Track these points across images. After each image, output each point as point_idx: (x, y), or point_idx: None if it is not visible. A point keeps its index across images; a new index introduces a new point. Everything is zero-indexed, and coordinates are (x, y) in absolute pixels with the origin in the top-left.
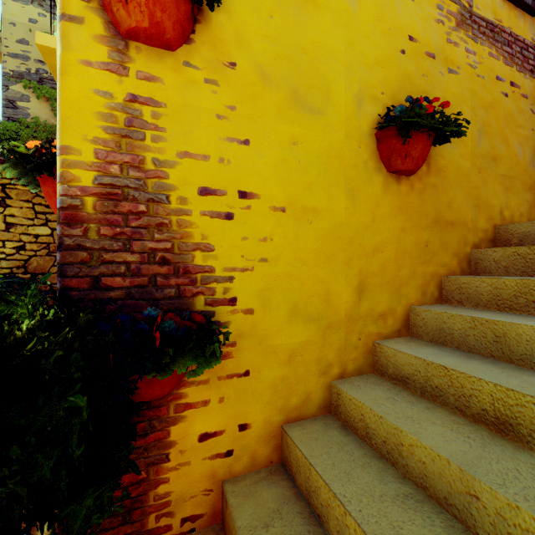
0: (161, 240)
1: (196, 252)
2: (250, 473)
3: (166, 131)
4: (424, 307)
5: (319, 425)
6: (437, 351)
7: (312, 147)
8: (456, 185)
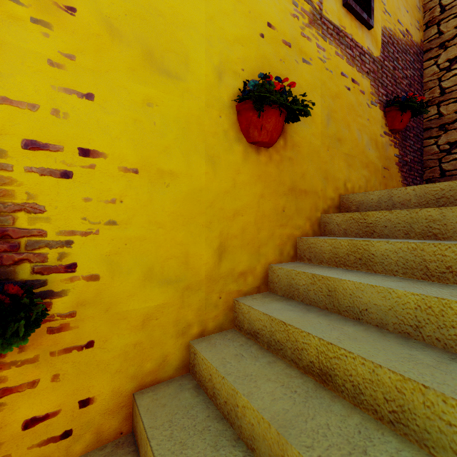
0: None
1: (18, 214)
2: (93, 451)
3: None
4: (280, 265)
5: (174, 387)
6: (284, 306)
7: (169, 111)
8: (308, 159)
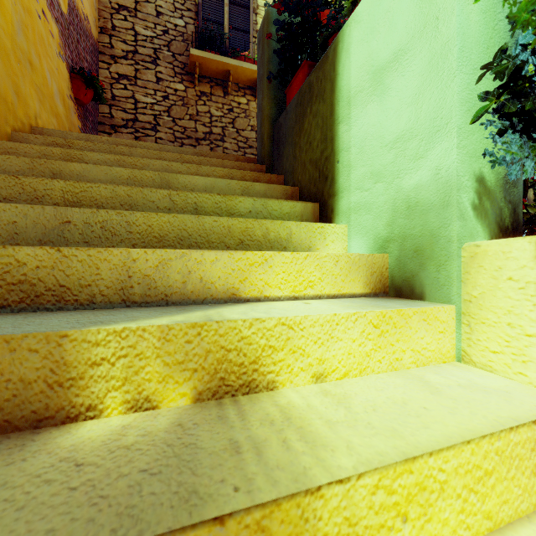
0: None
1: None
2: None
3: None
4: None
5: None
6: None
7: None
8: None
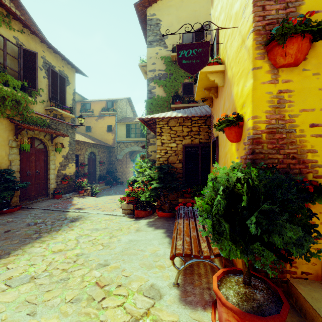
0: (292, 149)
1: (308, 153)
2: None
3: (294, 102)
4: None
5: None
6: None
7: None
8: None
